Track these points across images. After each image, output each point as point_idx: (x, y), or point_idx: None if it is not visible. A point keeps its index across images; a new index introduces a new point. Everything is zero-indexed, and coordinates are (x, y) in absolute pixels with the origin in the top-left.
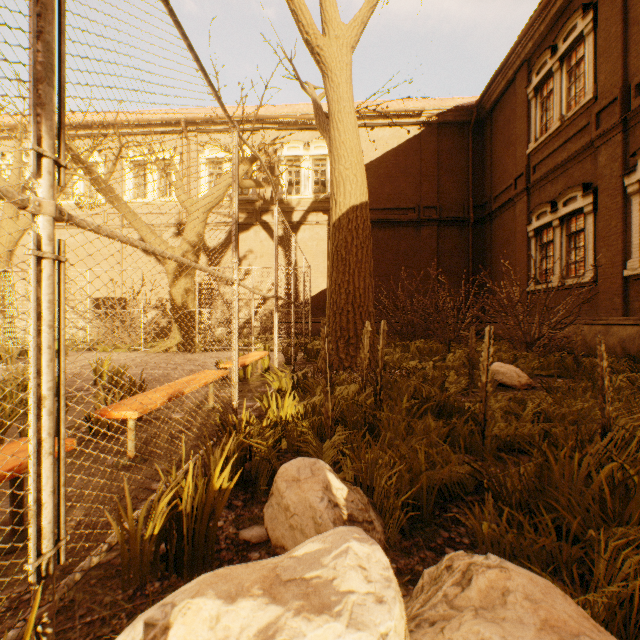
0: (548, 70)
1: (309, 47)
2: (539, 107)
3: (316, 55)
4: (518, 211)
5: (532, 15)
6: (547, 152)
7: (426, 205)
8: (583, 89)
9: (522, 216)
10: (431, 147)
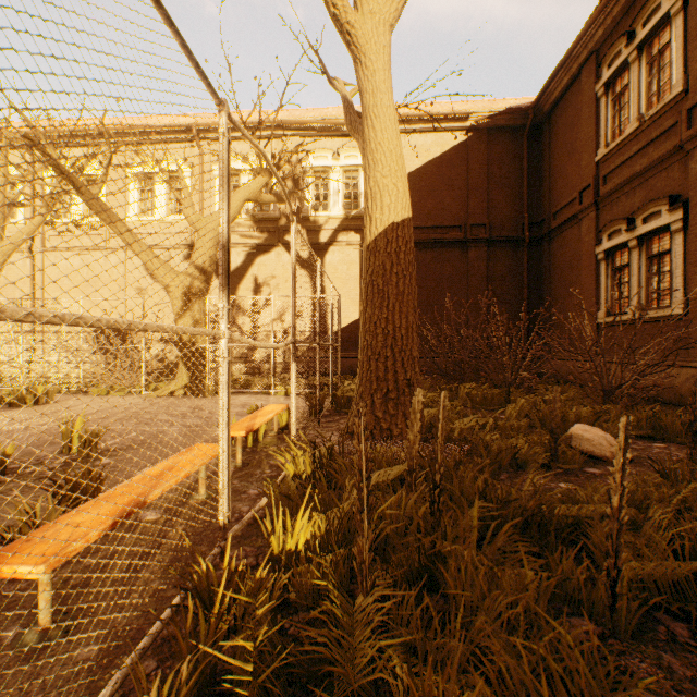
0: (623, 61)
1: (337, 24)
2: (611, 106)
3: (346, 34)
4: (584, 229)
5: None
6: (621, 159)
7: (474, 223)
8: (669, 82)
9: (589, 235)
10: (480, 156)
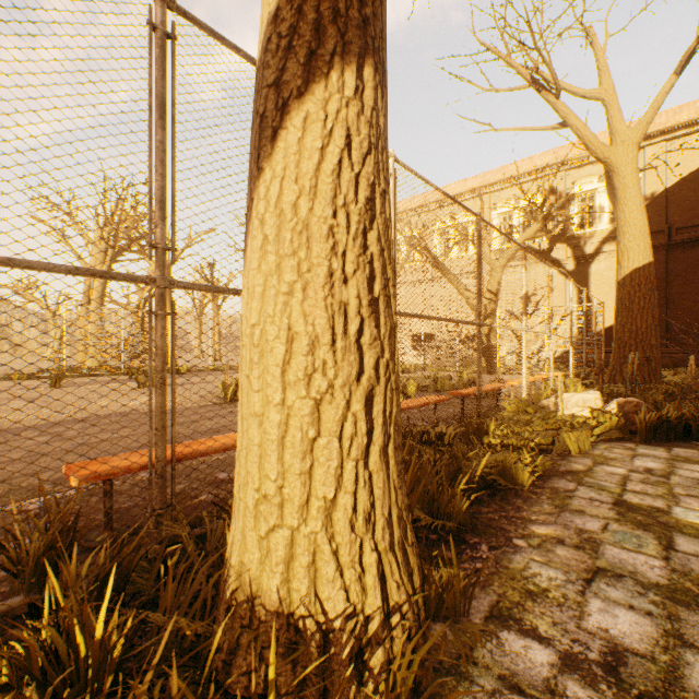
0: None
1: (596, 160)
2: None
3: (603, 163)
4: None
5: None
6: None
7: None
8: None
9: None
10: None
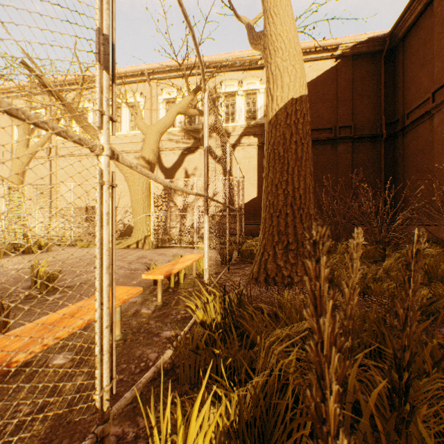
0: None
1: None
2: None
3: None
4: (437, 122)
5: None
6: None
7: (342, 125)
8: None
9: (442, 126)
10: (346, 76)
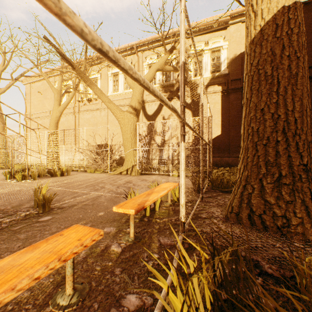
0: None
1: None
2: None
3: None
4: None
5: None
6: None
7: None
8: None
9: None
10: (308, 21)
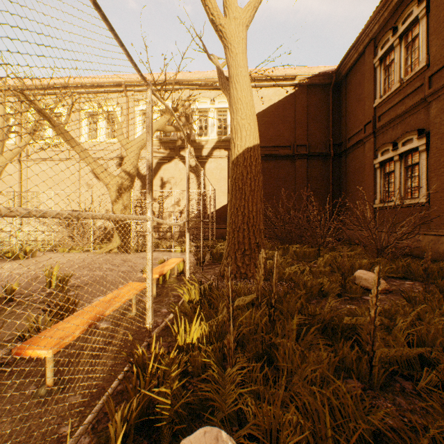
0: (390, 45)
1: (214, 25)
2: (383, 73)
3: (219, 31)
4: (367, 149)
5: (378, 5)
6: (389, 106)
7: (299, 144)
8: (418, 59)
9: (370, 152)
10: (302, 102)
